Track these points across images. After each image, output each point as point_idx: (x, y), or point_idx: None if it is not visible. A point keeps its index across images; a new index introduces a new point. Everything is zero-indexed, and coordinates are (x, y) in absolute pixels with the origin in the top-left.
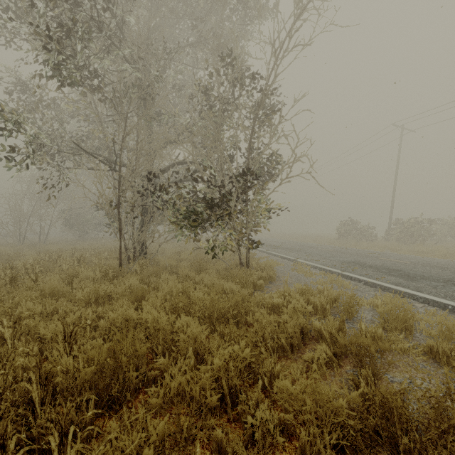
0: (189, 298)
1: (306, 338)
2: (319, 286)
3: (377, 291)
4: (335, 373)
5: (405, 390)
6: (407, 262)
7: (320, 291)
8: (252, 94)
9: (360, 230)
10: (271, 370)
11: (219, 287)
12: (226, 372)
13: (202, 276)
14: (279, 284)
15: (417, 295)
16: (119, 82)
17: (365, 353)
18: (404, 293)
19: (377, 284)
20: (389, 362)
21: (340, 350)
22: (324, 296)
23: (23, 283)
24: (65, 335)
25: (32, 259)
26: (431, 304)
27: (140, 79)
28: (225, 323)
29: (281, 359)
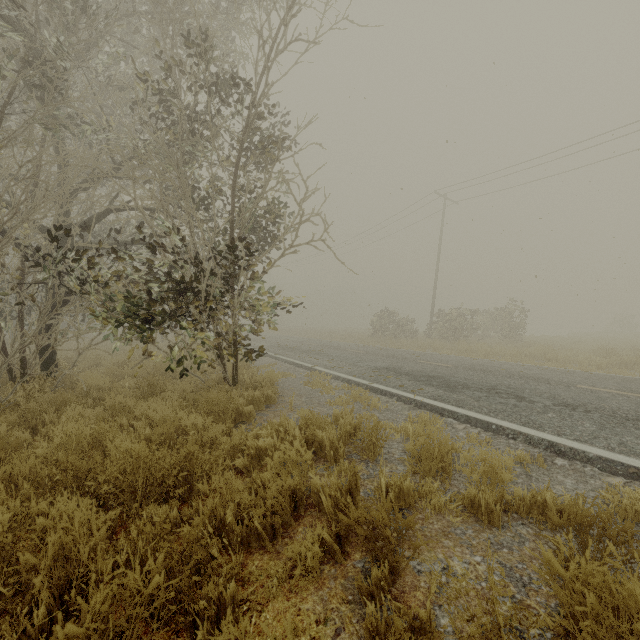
0: (107, 453)
1: (301, 506)
2: (335, 410)
3: (413, 409)
4: (336, 571)
5: (437, 587)
6: (448, 366)
7: (336, 416)
8: (239, 111)
9: (399, 324)
10: (220, 597)
11: (171, 425)
12: (107, 637)
13: (148, 405)
14: (281, 408)
15: (458, 412)
16: None
17: (380, 536)
18: (443, 411)
19: (413, 398)
20: (414, 546)
21: (343, 533)
22: (339, 426)
23: None
24: None
25: None
26: (473, 424)
27: (27, 48)
28: (162, 498)
29: (253, 555)
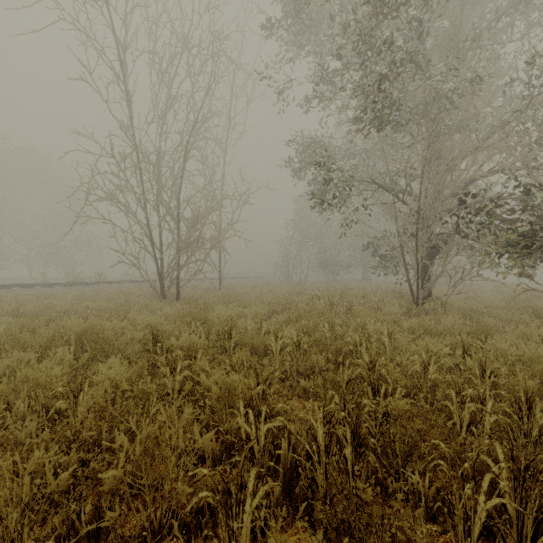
0: None
1: None
2: None
3: None
4: None
5: None
6: None
7: None
8: None
9: None
10: None
11: None
12: None
13: None
14: None
15: None
16: (421, 101)
17: None
18: None
19: None
20: None
21: None
22: None
23: (353, 308)
24: (462, 350)
25: (321, 294)
26: None
27: (441, 90)
28: None
29: None
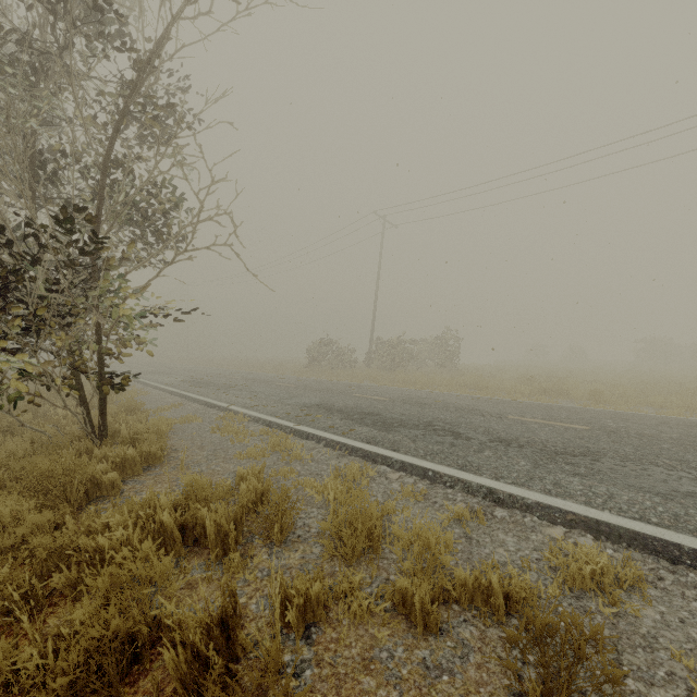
0: None
1: (145, 655)
2: (241, 468)
3: (342, 456)
4: None
5: None
6: (385, 399)
7: (242, 477)
8: (104, 51)
9: (337, 353)
10: None
11: None
12: None
13: None
14: (169, 469)
15: (393, 458)
16: None
17: None
18: (376, 457)
19: (343, 443)
20: None
21: None
22: (240, 495)
23: None
24: None
25: None
26: (409, 472)
27: None
28: None
29: None
